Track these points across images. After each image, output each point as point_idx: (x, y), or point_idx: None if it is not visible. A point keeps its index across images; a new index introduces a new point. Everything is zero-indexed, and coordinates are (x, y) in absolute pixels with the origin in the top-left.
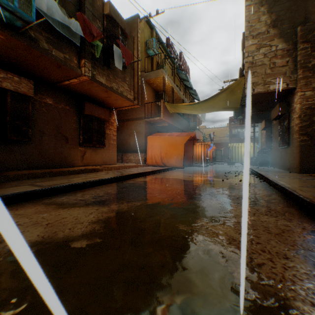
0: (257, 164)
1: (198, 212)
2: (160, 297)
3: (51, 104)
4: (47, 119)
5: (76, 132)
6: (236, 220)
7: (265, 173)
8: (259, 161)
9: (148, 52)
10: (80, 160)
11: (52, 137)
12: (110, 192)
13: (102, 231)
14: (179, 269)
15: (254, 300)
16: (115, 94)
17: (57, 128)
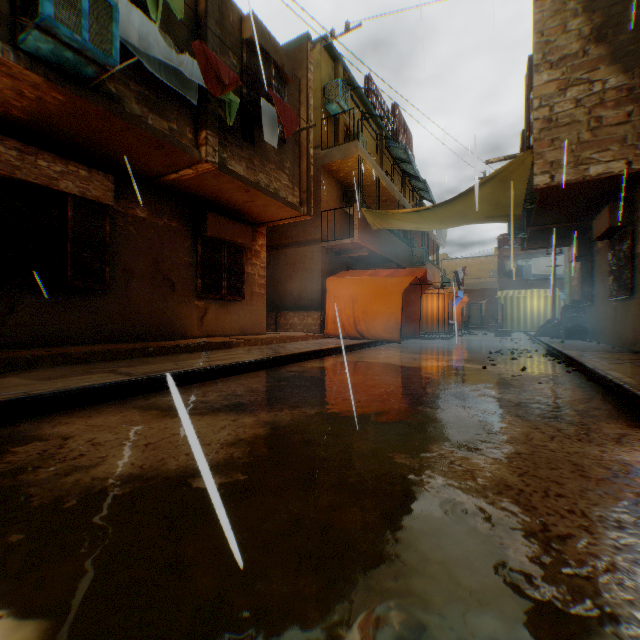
0: (561, 334)
1: (432, 430)
2: (363, 584)
3: (145, 218)
4: (137, 247)
5: (190, 271)
6: (513, 449)
7: (578, 355)
8: (565, 329)
9: (329, 109)
10: (197, 326)
11: (147, 281)
12: (256, 388)
13: (246, 460)
14: (398, 536)
15: (548, 602)
16: (265, 195)
17: (155, 265)
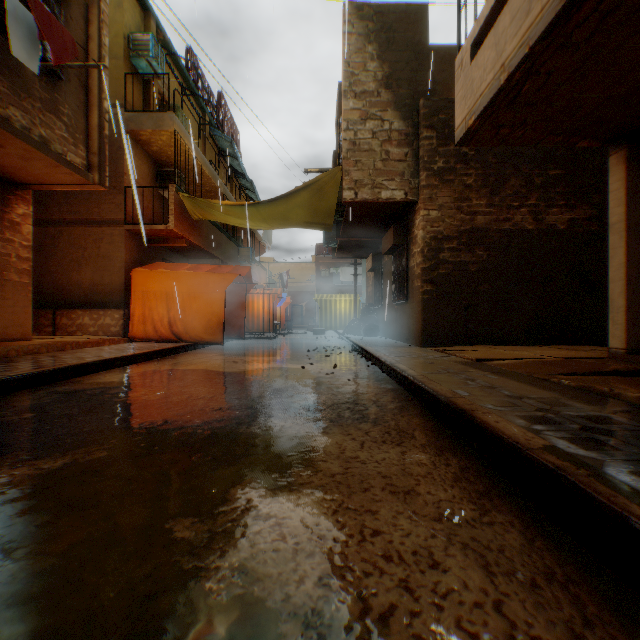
0: (362, 332)
1: (239, 462)
2: None
3: None
4: None
5: None
6: (328, 470)
7: (375, 350)
8: (365, 327)
9: (137, 65)
10: None
11: None
12: None
13: None
14: None
15: None
16: (22, 140)
17: None
